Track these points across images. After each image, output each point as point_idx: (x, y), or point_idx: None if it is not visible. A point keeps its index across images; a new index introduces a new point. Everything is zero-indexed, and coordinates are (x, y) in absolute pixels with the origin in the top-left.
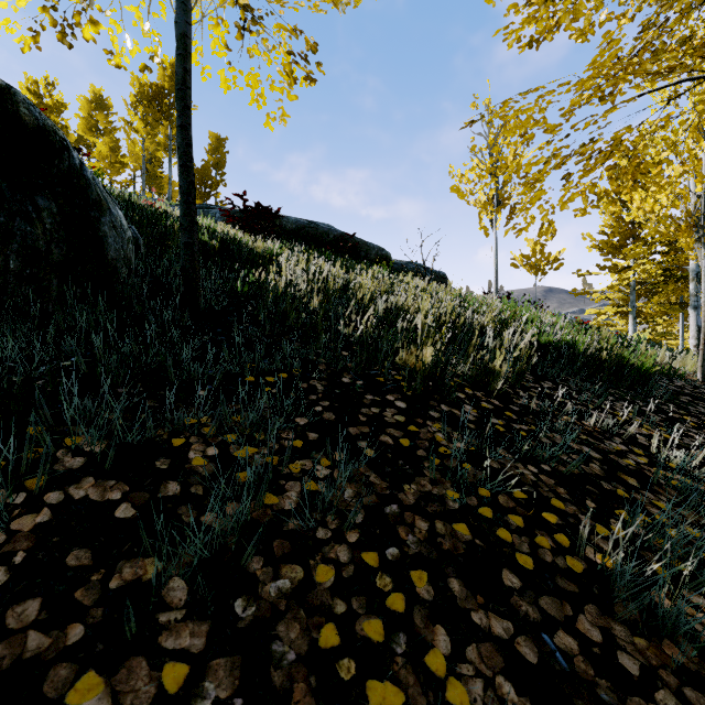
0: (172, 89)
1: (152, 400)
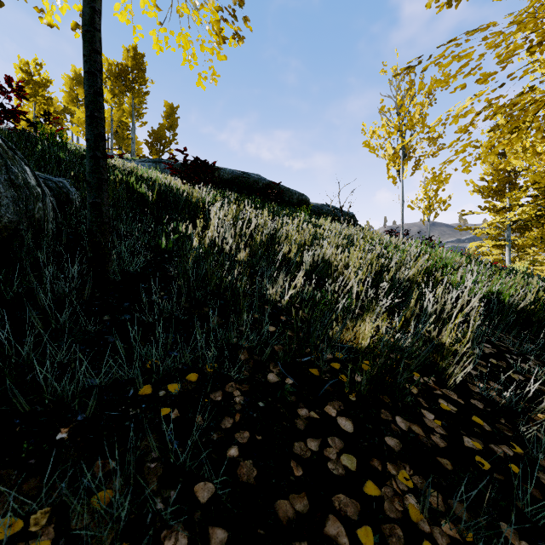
0: (134, 67)
1: None
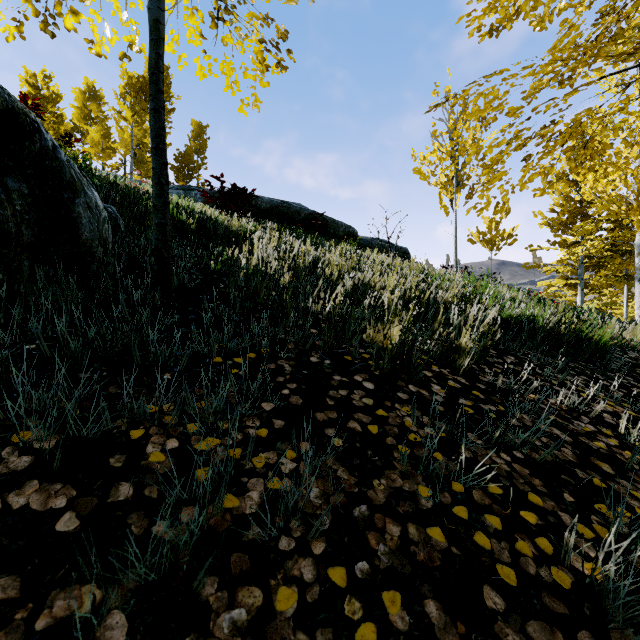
0: None
1: (115, 386)
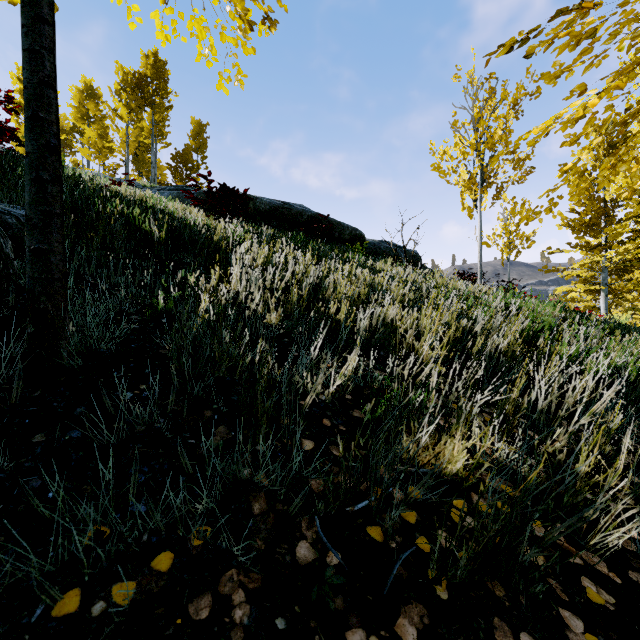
0: (154, 77)
1: None
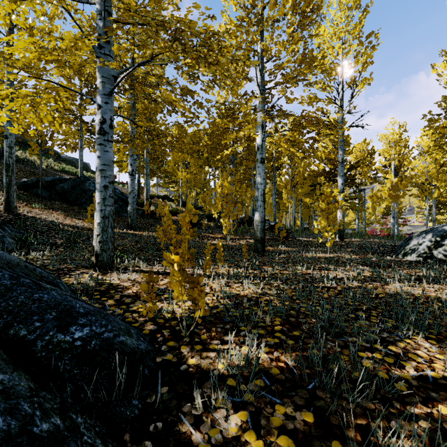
0: None
1: None
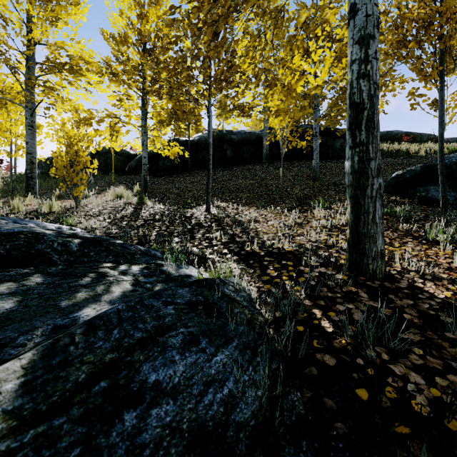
0: None
1: None
